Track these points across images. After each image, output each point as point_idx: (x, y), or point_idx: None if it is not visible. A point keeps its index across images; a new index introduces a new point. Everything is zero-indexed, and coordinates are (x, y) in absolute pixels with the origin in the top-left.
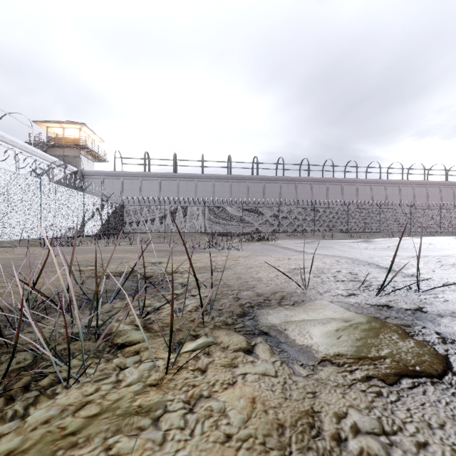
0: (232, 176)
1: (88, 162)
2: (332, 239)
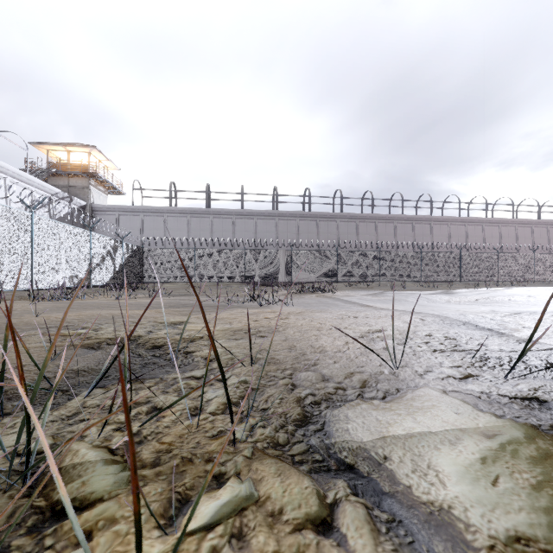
0: (279, 212)
1: (100, 194)
2: (403, 290)
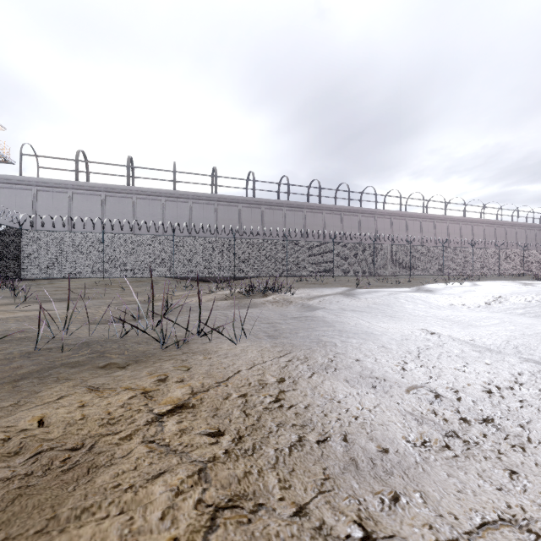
0: (218, 196)
1: None
2: (369, 287)
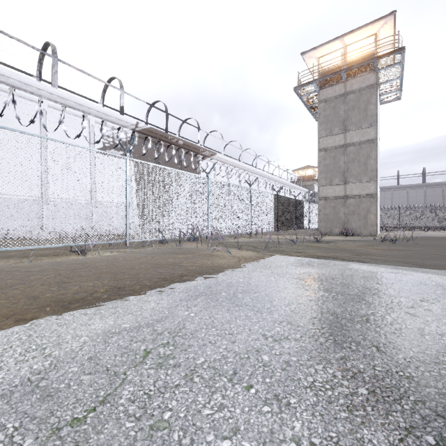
0: (426, 184)
1: (316, 186)
2: None
